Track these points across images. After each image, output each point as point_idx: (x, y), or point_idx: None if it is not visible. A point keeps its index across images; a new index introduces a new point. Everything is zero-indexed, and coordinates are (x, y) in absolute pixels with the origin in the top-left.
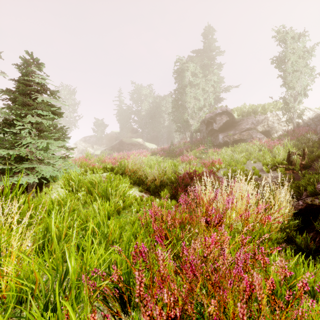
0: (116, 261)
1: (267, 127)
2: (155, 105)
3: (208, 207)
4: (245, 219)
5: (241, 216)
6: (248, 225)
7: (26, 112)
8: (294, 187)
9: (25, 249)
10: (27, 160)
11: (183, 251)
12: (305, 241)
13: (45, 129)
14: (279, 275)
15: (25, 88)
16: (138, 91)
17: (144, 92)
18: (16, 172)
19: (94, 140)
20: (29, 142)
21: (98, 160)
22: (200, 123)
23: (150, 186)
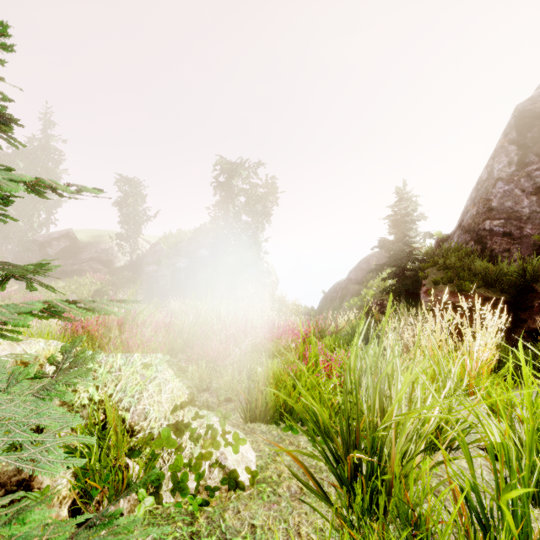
0: None
1: (110, 257)
2: None
3: None
4: None
5: None
6: None
7: None
8: None
9: None
10: None
11: None
12: None
13: None
14: None
15: None
16: None
17: None
18: None
19: None
20: None
21: None
22: (31, 241)
23: None
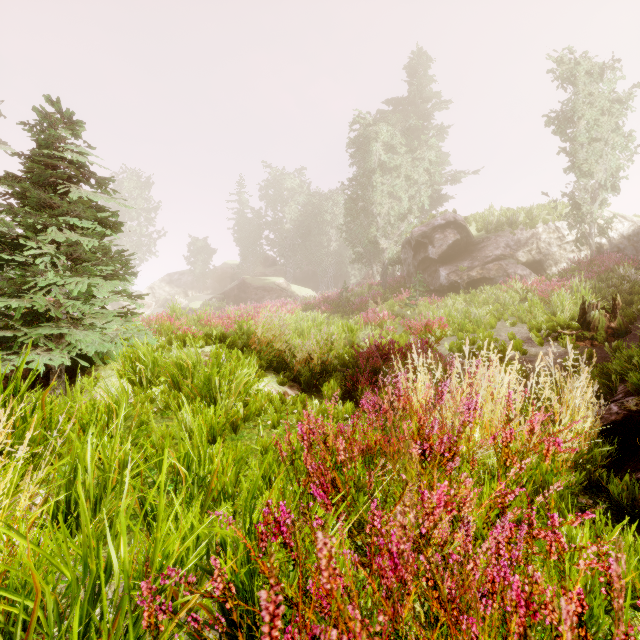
0: (224, 539)
1: (537, 254)
2: (312, 210)
3: (422, 418)
4: (504, 444)
5: (495, 438)
6: (510, 457)
7: (45, 222)
8: (597, 376)
9: (21, 514)
10: (49, 319)
11: (374, 522)
12: (628, 490)
13: (85, 256)
14: (585, 572)
15: (44, 172)
16: (276, 183)
17: (288, 184)
18: (27, 344)
19: (189, 281)
20: (53, 282)
21: (195, 321)
22: (402, 245)
23: (300, 374)
